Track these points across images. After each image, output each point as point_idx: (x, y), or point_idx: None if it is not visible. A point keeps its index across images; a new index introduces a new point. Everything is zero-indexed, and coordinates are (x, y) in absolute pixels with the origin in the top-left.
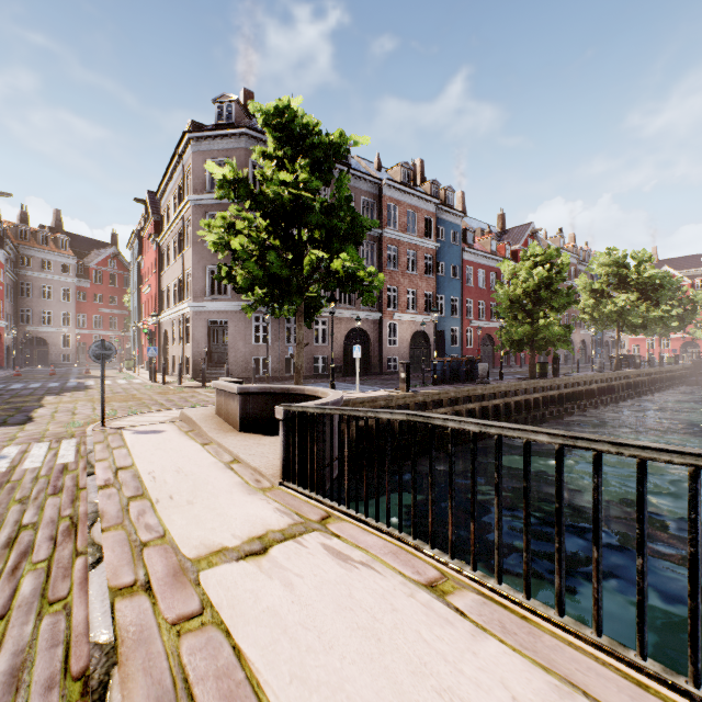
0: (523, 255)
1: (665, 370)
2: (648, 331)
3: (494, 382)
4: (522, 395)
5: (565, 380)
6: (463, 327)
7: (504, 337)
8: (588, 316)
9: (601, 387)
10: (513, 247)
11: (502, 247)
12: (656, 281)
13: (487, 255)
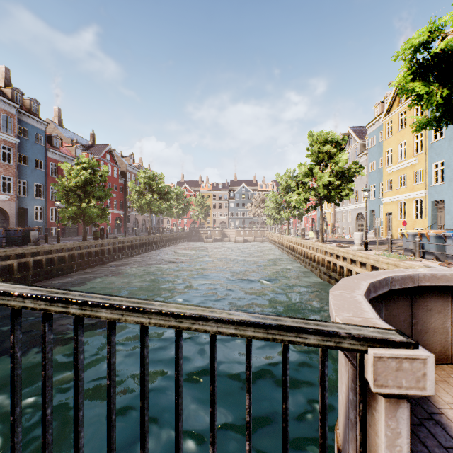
0: (78, 161)
1: (176, 234)
2: (171, 215)
3: (48, 244)
4: (68, 252)
5: (107, 241)
6: (48, 206)
7: (62, 214)
8: (136, 205)
9: (136, 244)
10: (96, 157)
11: (87, 155)
12: (174, 190)
13: (71, 157)
